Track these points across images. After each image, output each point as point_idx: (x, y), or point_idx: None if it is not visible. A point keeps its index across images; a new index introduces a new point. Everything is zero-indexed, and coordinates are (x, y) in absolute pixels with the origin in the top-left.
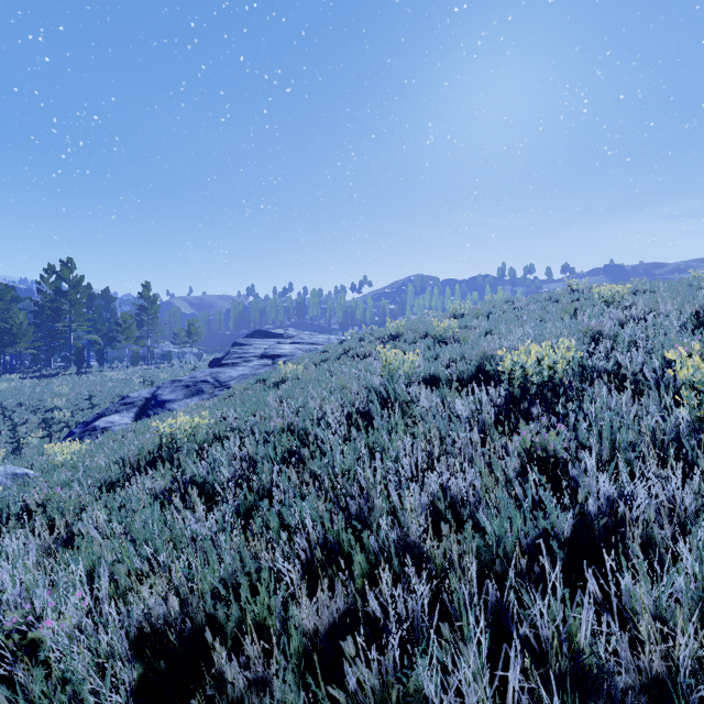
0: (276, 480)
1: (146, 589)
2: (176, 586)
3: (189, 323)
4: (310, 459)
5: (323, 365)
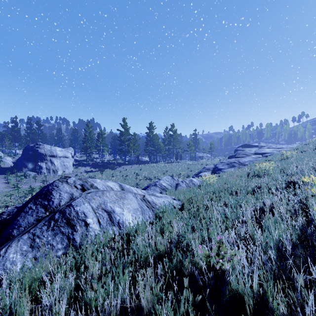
0: None
1: None
2: None
3: (210, 144)
4: None
5: (307, 152)
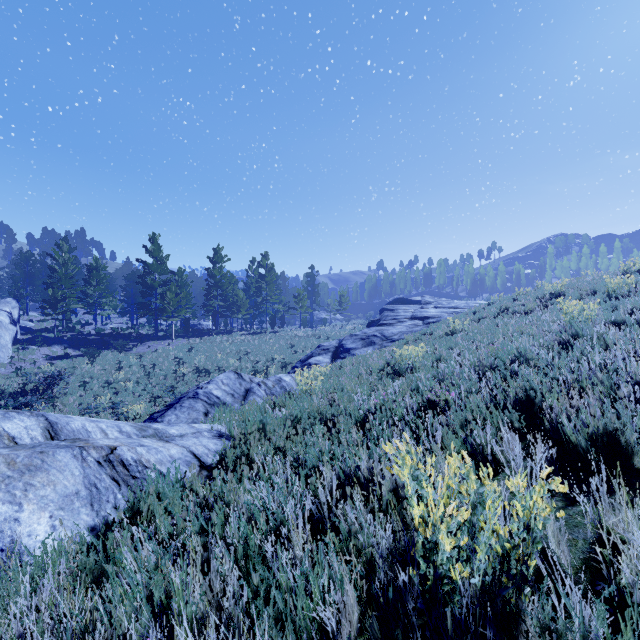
0: (516, 368)
1: (474, 397)
2: (503, 389)
3: (340, 295)
4: (535, 359)
5: (486, 321)
